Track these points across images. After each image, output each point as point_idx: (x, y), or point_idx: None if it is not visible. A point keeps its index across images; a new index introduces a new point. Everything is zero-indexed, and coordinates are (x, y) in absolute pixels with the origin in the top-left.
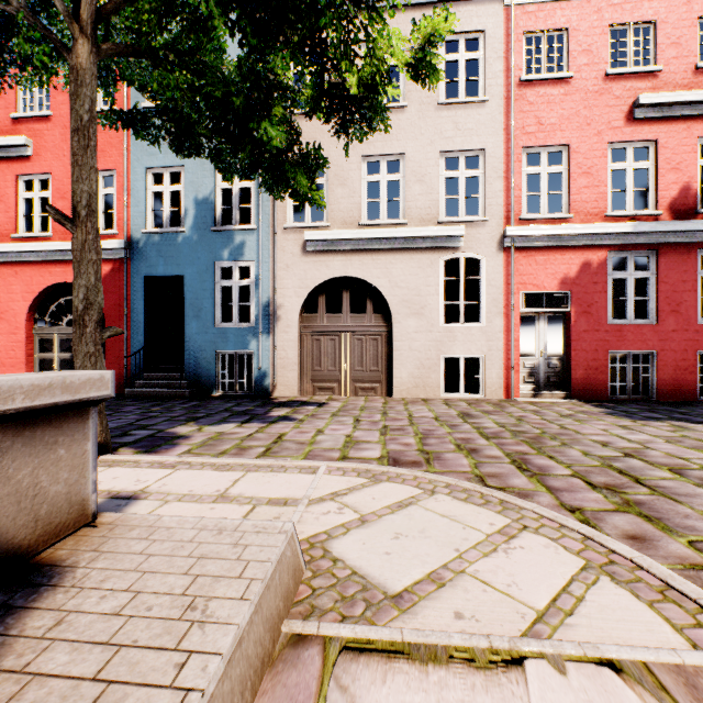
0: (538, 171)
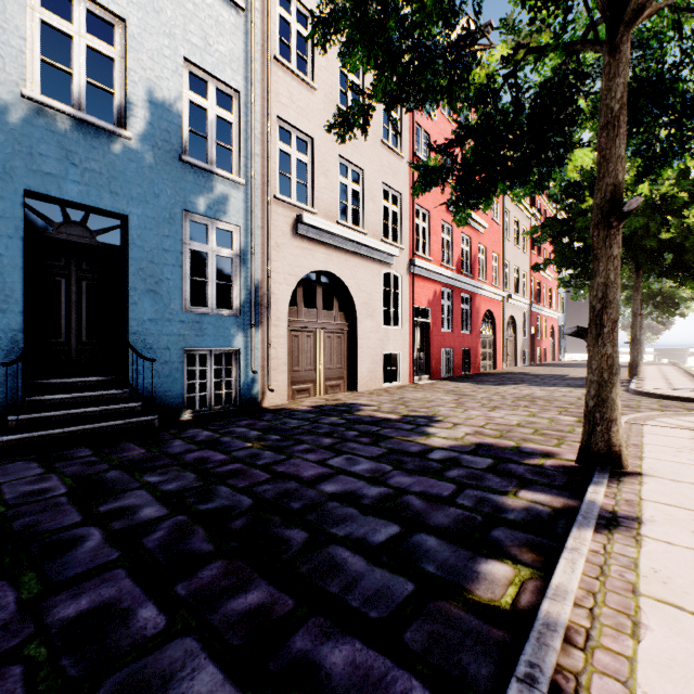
0: (419, 223)
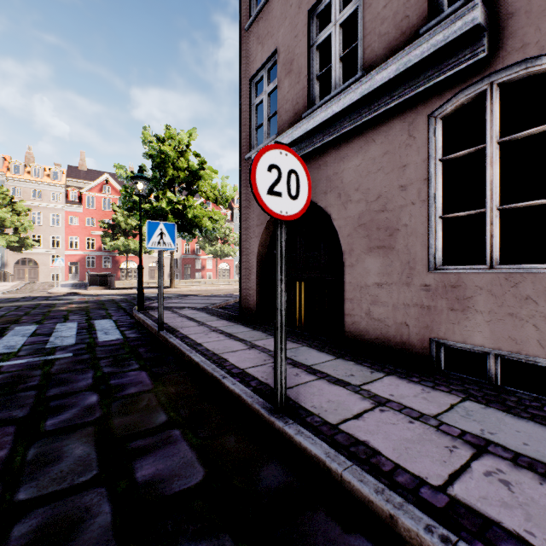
0: (73, 241)
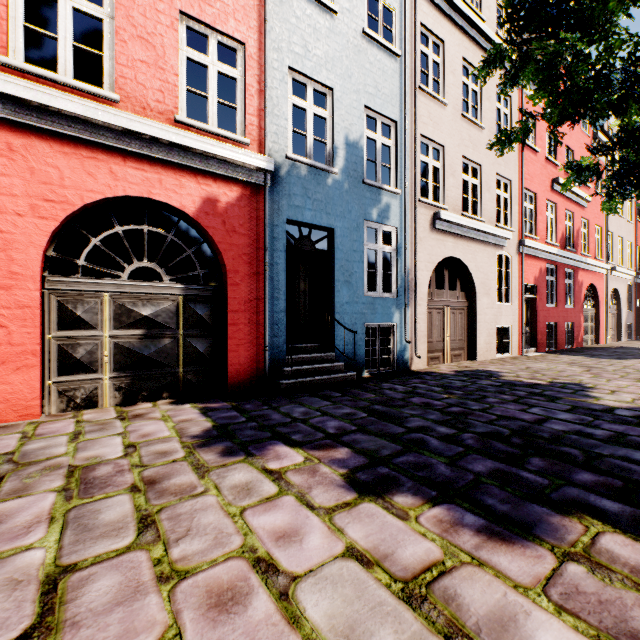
0: (526, 205)
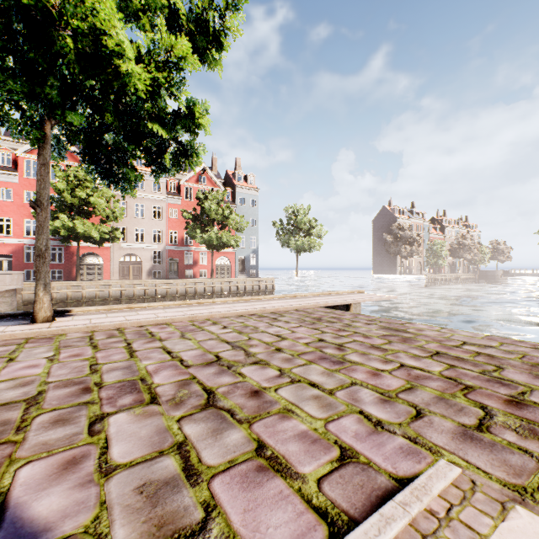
0: (3, 223)
